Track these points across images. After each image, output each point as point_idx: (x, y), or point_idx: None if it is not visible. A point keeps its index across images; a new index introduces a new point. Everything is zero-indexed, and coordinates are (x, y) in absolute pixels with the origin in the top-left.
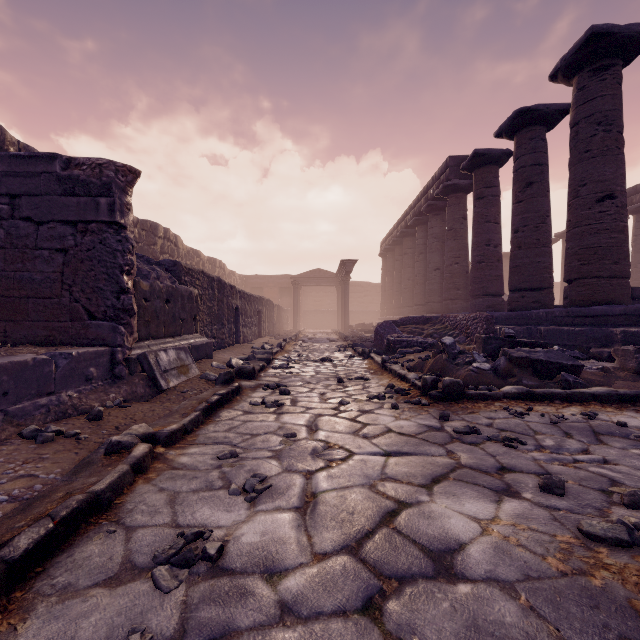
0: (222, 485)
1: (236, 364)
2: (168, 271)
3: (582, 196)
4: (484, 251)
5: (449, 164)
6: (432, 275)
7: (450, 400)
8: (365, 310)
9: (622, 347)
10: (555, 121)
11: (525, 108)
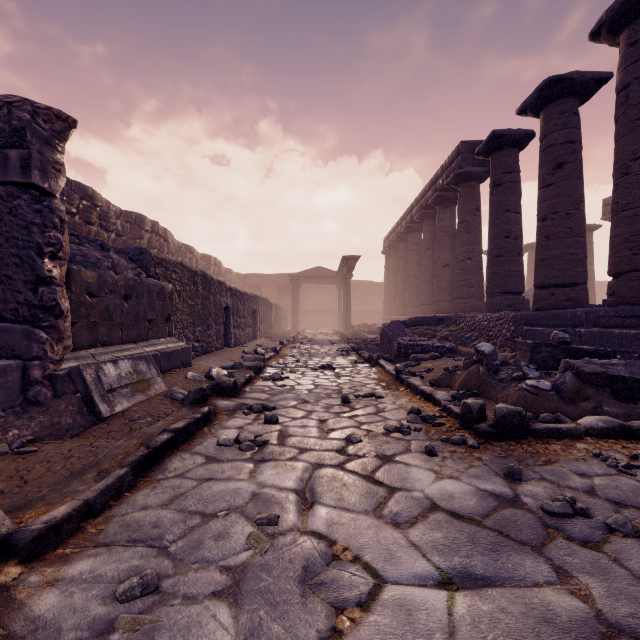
0: None
1: (217, 375)
2: (132, 261)
3: (634, 172)
4: (503, 244)
5: (461, 150)
6: (441, 272)
7: (508, 438)
8: (367, 310)
9: None
10: (589, 92)
11: (556, 76)
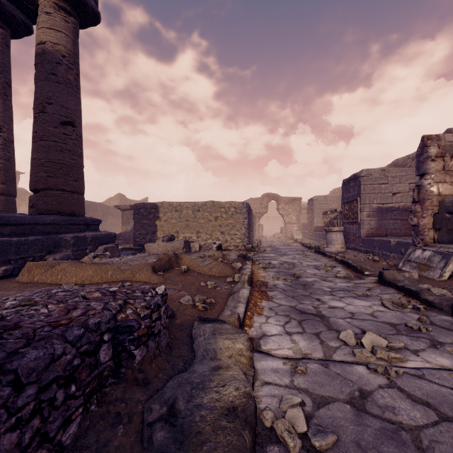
0: (311, 258)
1: None
2: None
3: None
4: None
5: None
6: None
7: None
8: None
9: (105, 246)
10: None
11: None
